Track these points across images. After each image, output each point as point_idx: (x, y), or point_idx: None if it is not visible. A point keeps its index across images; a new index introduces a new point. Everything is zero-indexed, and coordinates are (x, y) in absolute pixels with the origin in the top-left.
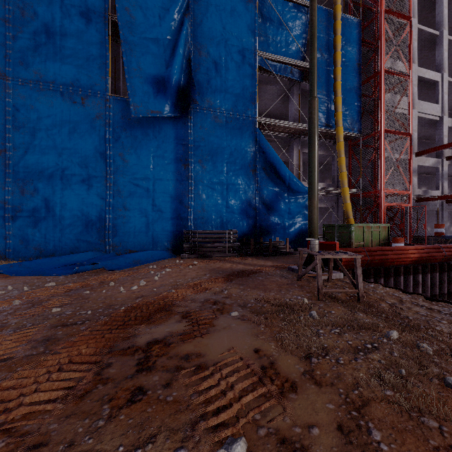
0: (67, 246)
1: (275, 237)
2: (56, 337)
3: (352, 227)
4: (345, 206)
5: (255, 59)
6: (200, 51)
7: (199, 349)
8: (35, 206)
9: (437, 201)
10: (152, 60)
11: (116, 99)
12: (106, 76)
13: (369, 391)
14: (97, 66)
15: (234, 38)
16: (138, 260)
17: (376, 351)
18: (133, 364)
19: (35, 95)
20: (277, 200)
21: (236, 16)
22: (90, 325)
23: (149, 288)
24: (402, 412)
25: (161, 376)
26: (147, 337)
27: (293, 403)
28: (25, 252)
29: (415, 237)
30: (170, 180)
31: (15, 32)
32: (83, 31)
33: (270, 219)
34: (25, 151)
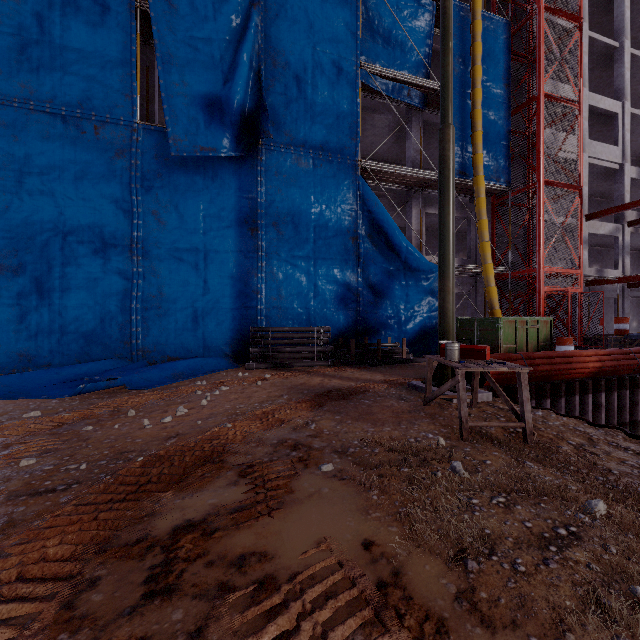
0: (72, 351)
1: (385, 337)
2: (11, 518)
3: (500, 323)
4: (488, 291)
5: (356, 74)
6: (276, 60)
7: (264, 544)
8: (22, 290)
9: (617, 285)
10: (202, 71)
11: (148, 128)
12: (133, 94)
13: None
14: (118, 78)
15: (326, 42)
16: (179, 372)
17: (580, 545)
18: (138, 581)
19: (22, 121)
20: (390, 282)
21: (328, 9)
22: (77, 494)
23: (190, 420)
24: None
25: (188, 610)
26: (174, 517)
27: None
28: (5, 361)
29: (587, 337)
30: (230, 252)
31: None
32: (97, 25)
33: (378, 311)
34: (5, 206)
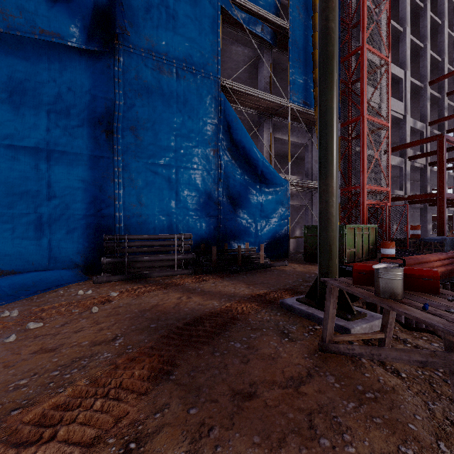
0: None
1: (243, 243)
2: None
3: (345, 229)
4: None
5: None
6: None
7: None
8: None
9: (407, 201)
10: None
11: None
12: None
13: None
14: None
15: None
16: None
17: None
18: None
19: None
20: (247, 192)
21: None
22: None
23: None
24: None
25: None
26: None
27: None
28: None
29: (393, 240)
30: (82, 153)
31: None
32: None
33: (237, 219)
34: None
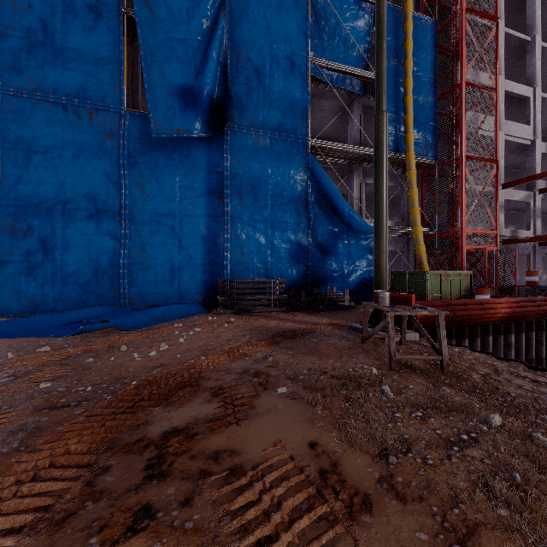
0: (71, 298)
1: (331, 288)
2: (38, 425)
3: (427, 275)
4: (418, 249)
5: (307, 67)
6: (239, 56)
7: (234, 444)
8: (30, 249)
9: (529, 243)
10: (178, 66)
11: (133, 114)
12: (121, 86)
13: (474, 510)
14: (108, 72)
15: (281, 40)
16: (159, 316)
17: (476, 445)
18: (140, 468)
19: (30, 109)
20: (334, 241)
21: (283, 13)
22: (87, 408)
23: (171, 354)
24: (528, 546)
25: (178, 487)
26: (163, 425)
27: (368, 531)
28: (16, 307)
29: (503, 287)
30: (201, 216)
31: (4, 28)
32: (91, 29)
33: (325, 266)
34: (16, 179)
